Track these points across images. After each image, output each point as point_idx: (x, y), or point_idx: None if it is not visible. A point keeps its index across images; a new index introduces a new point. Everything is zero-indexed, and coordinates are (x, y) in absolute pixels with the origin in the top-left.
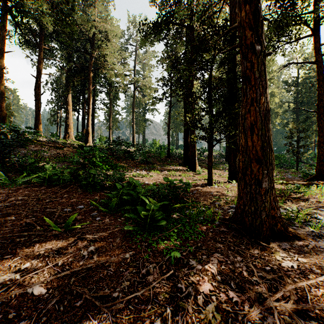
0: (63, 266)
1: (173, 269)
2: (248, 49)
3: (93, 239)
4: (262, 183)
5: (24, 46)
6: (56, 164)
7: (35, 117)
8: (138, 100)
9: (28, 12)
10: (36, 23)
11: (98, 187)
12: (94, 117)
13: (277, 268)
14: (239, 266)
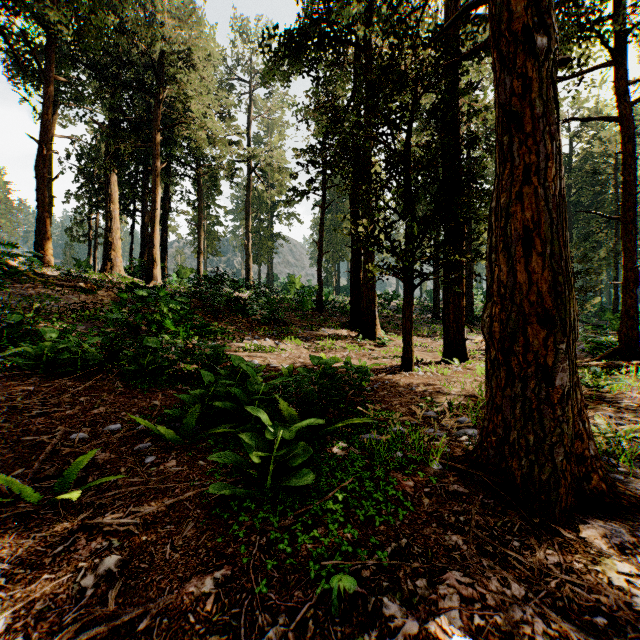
0: (10, 633)
1: (338, 636)
2: (516, 47)
3: (121, 530)
4: (556, 374)
5: (14, 75)
6: (74, 326)
7: (38, 225)
8: (259, 197)
9: (21, 1)
10: (38, 25)
11: (164, 376)
12: (167, 229)
13: (625, 618)
14: (523, 618)
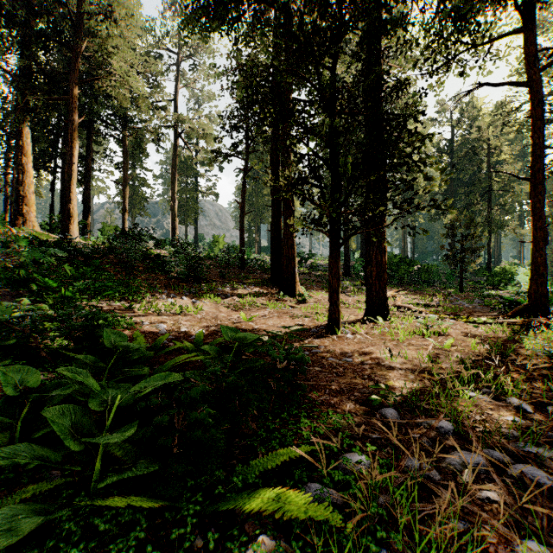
0: None
1: None
2: None
3: None
4: None
5: None
6: None
7: None
8: (186, 162)
9: None
10: None
11: (6, 360)
12: (89, 186)
13: None
14: None
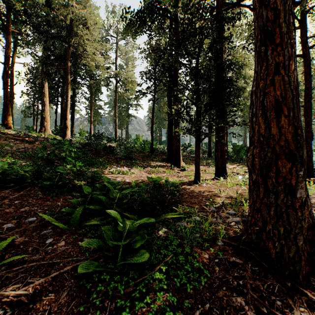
0: None
1: None
2: None
3: (15, 300)
4: (297, 190)
5: None
6: (19, 160)
7: (4, 107)
8: (122, 95)
9: None
10: (4, 3)
11: (66, 188)
12: (74, 111)
13: None
14: None
